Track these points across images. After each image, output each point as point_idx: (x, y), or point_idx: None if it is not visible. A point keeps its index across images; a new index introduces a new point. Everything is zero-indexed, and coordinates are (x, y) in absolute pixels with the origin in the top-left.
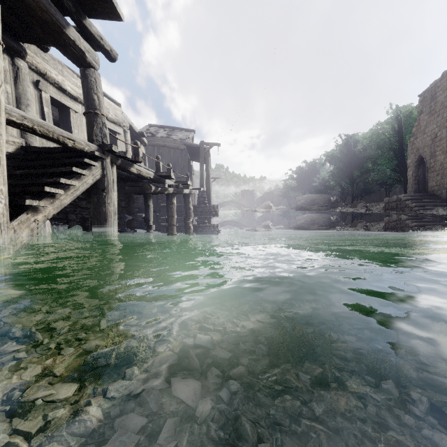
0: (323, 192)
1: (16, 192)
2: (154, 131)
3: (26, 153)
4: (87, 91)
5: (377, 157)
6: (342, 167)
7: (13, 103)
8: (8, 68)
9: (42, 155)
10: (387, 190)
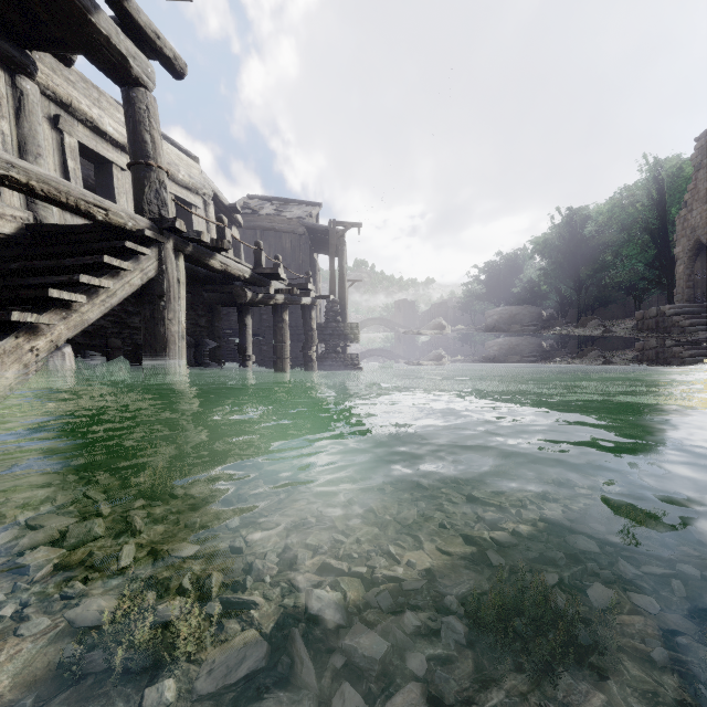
0: (530, 302)
1: (2, 299)
2: (256, 206)
3: (36, 235)
4: (133, 126)
5: (622, 244)
6: (562, 262)
7: (14, 152)
8: (5, 93)
9: (58, 237)
10: (638, 298)
